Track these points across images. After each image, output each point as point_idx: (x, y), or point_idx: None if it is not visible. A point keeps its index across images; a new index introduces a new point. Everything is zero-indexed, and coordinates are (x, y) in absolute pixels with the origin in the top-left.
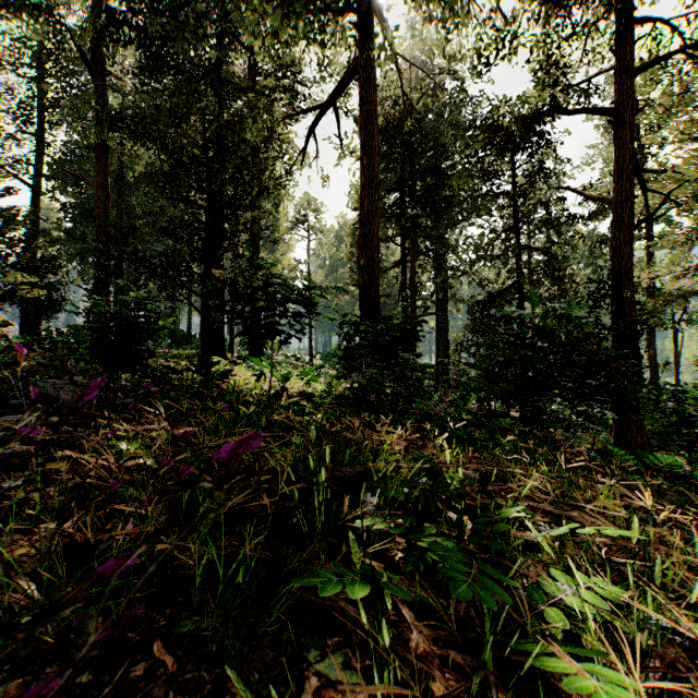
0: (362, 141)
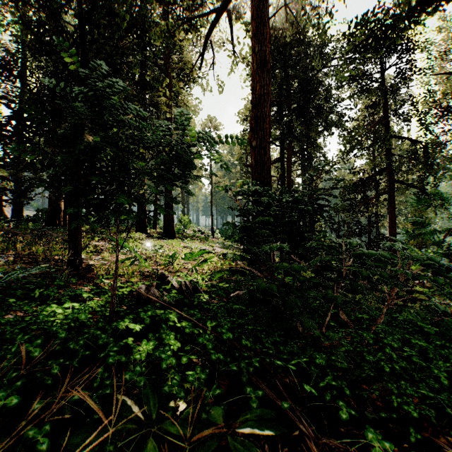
0: (254, 29)
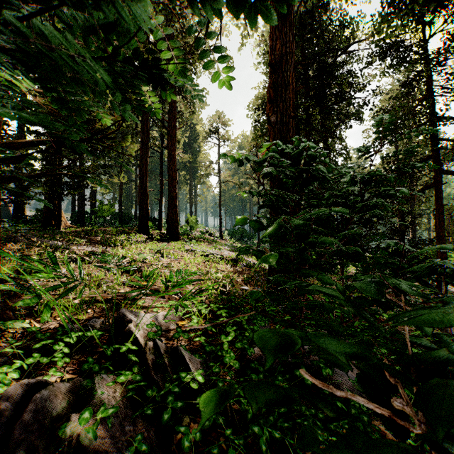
0: None
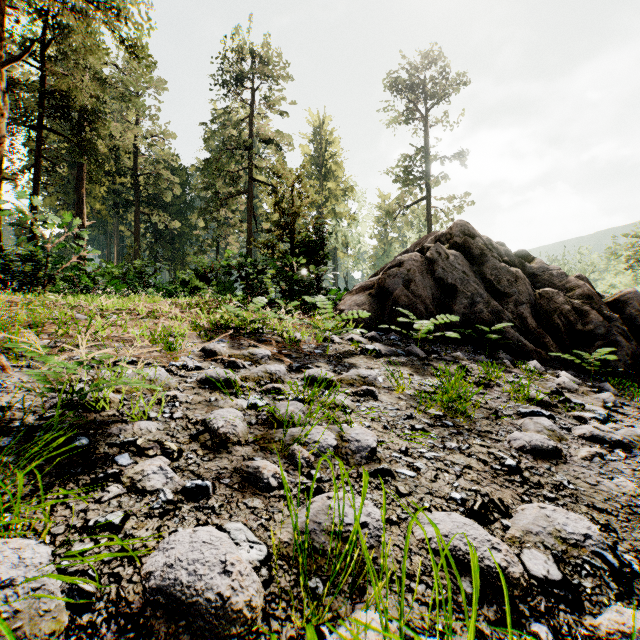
0: None
